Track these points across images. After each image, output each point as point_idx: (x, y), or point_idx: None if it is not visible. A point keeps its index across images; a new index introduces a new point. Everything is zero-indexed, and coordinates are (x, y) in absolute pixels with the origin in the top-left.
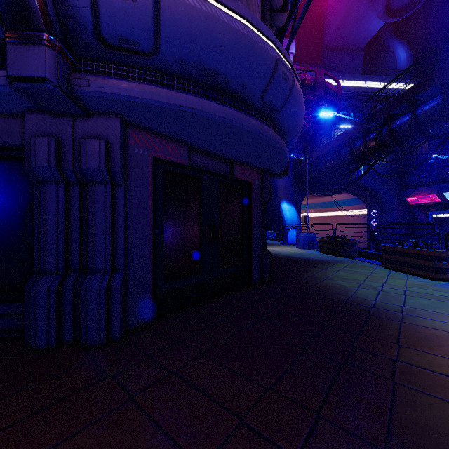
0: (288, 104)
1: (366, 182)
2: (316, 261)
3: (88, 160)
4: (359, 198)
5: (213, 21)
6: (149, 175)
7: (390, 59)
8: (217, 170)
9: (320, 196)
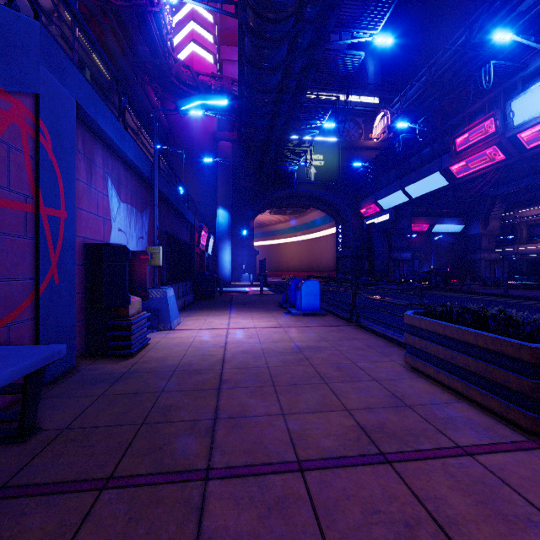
0: None
1: (323, 195)
2: None
3: None
4: (327, 214)
5: None
6: None
7: (365, 72)
8: None
9: (296, 215)
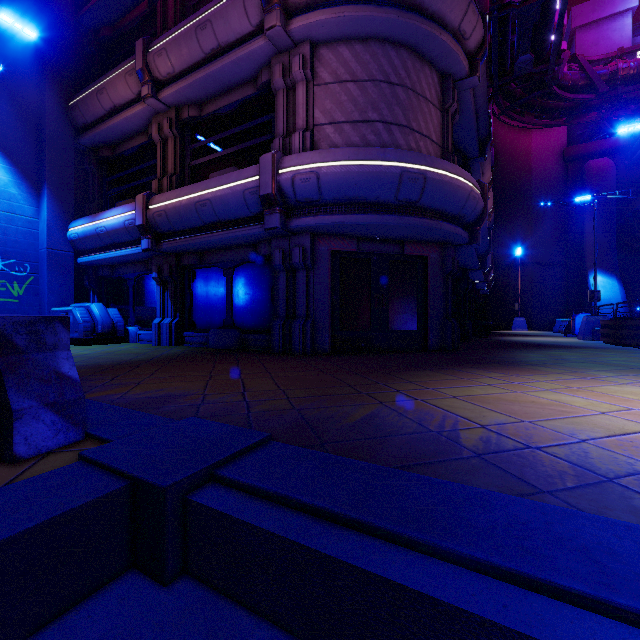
0: (427, 194)
1: None
2: (561, 346)
3: (295, 258)
4: None
5: (348, 174)
6: (328, 262)
7: None
8: (386, 251)
9: None
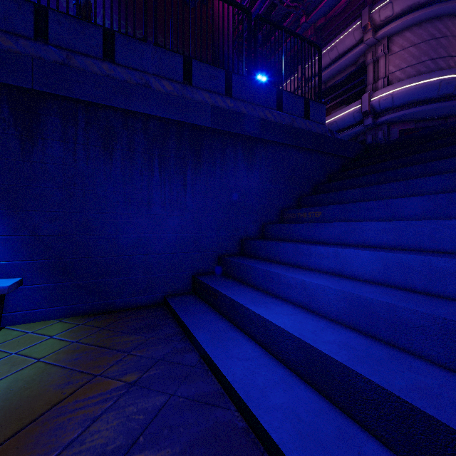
0: None
1: None
2: None
3: (379, 137)
4: None
5: (409, 91)
6: (397, 136)
7: None
8: (434, 125)
9: None
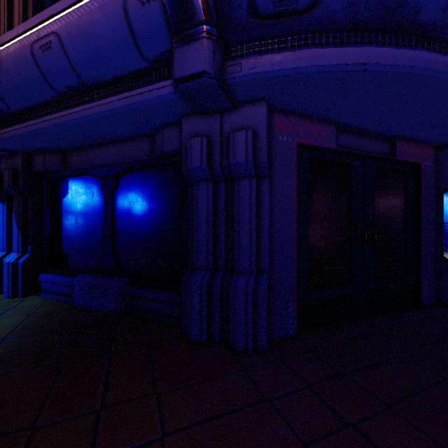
0: None
1: None
2: None
3: (236, 154)
4: None
5: None
6: (293, 165)
7: None
8: (371, 152)
9: None
